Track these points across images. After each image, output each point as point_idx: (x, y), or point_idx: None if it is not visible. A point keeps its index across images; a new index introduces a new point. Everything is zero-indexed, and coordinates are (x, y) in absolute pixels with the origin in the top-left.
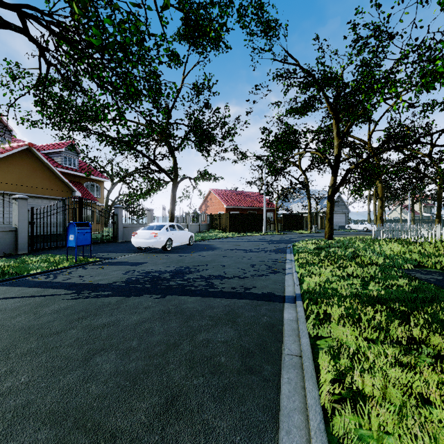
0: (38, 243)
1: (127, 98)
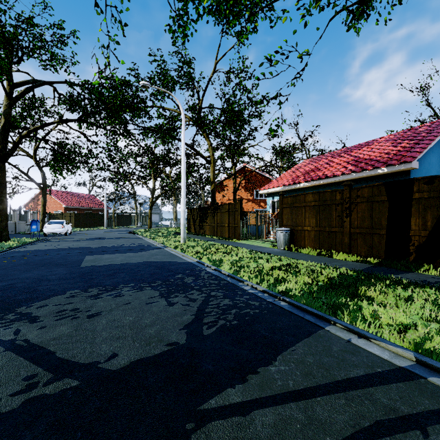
0: None
1: None
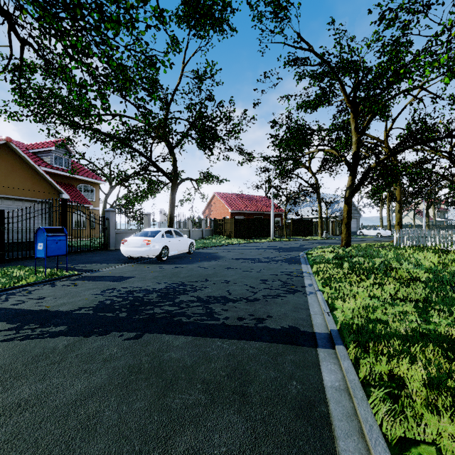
0: (15, 252)
1: (121, 89)
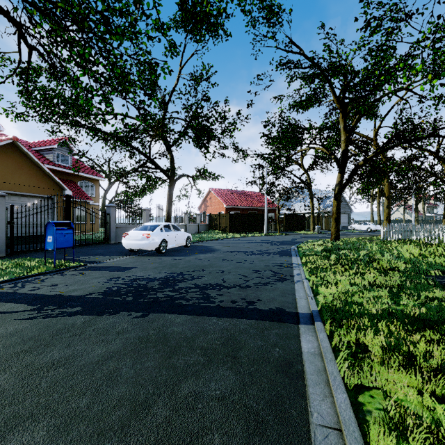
0: (22, 245)
1: (121, 90)
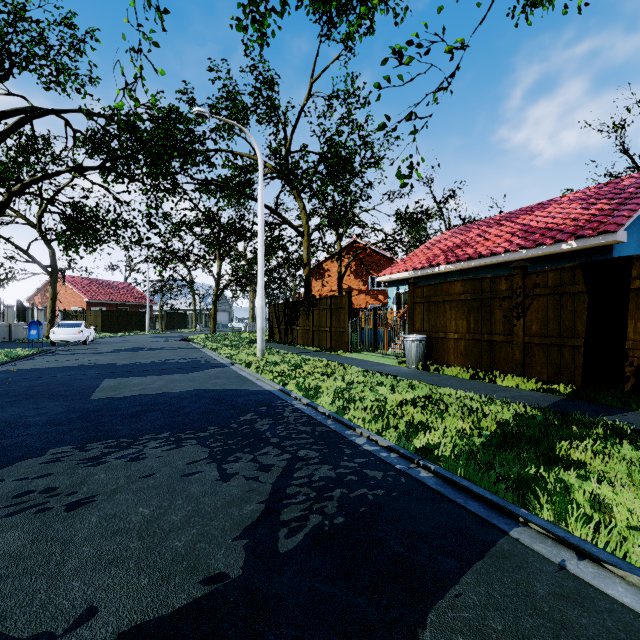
0: None
1: None
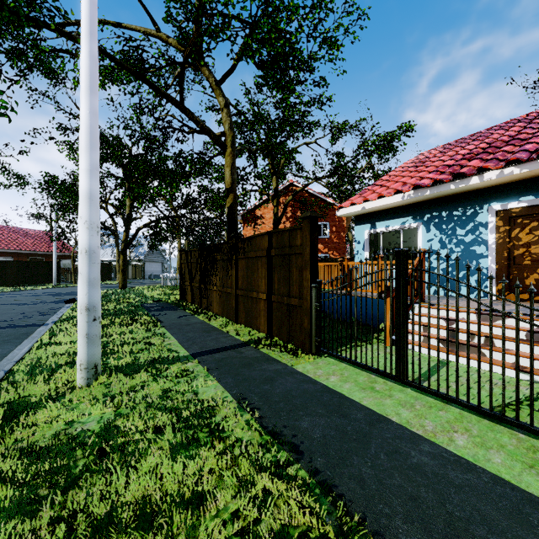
0: None
1: None
